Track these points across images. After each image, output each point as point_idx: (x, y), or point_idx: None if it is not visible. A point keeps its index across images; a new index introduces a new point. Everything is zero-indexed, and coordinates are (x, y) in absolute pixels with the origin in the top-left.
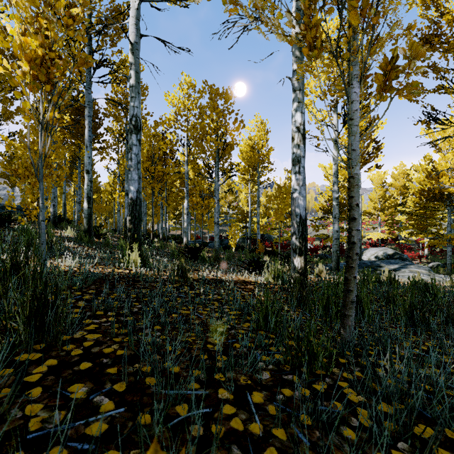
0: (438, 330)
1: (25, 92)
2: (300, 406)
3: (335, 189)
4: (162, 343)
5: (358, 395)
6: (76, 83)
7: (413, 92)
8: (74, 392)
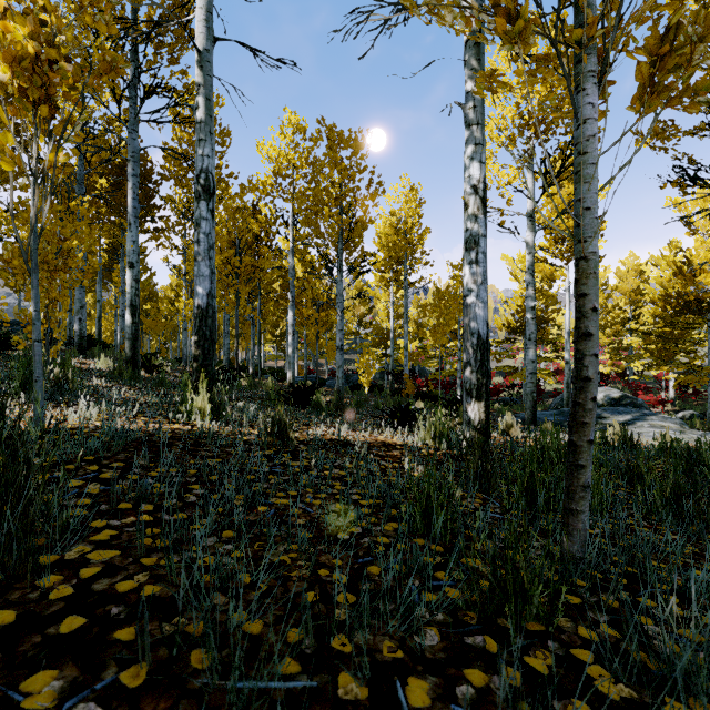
0: None
1: (4, 117)
2: None
3: (530, 294)
4: (232, 569)
5: (615, 680)
6: (116, 125)
7: (700, 100)
8: (32, 693)
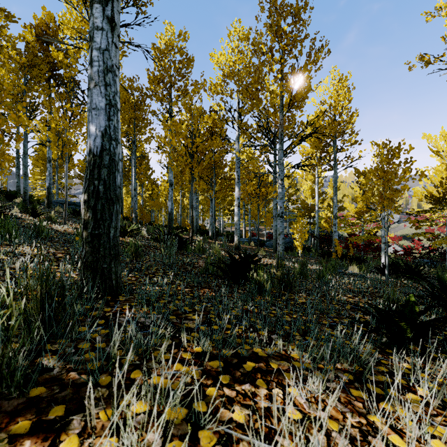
0: None
1: None
2: None
3: None
4: None
5: None
6: None
7: None
8: None
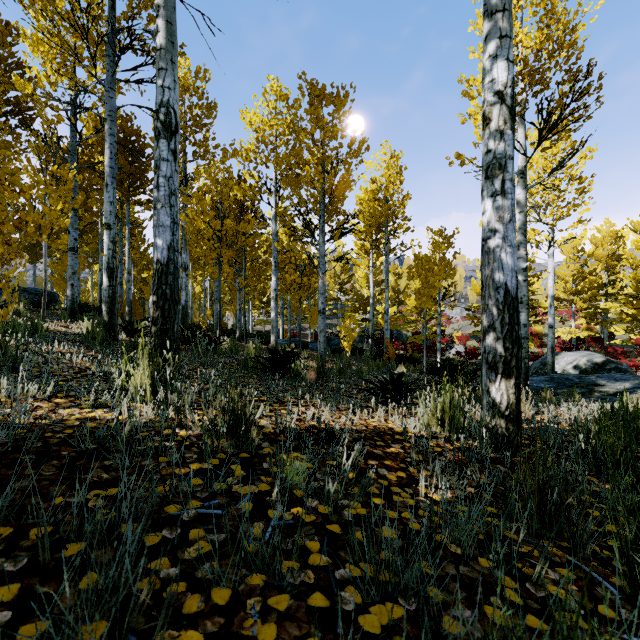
0: None
1: None
2: None
3: (522, 255)
4: None
5: None
6: None
7: None
8: None
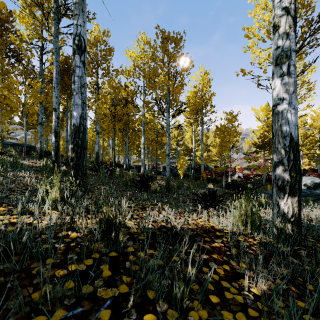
0: None
1: None
2: None
3: None
4: None
5: None
6: None
7: None
8: None
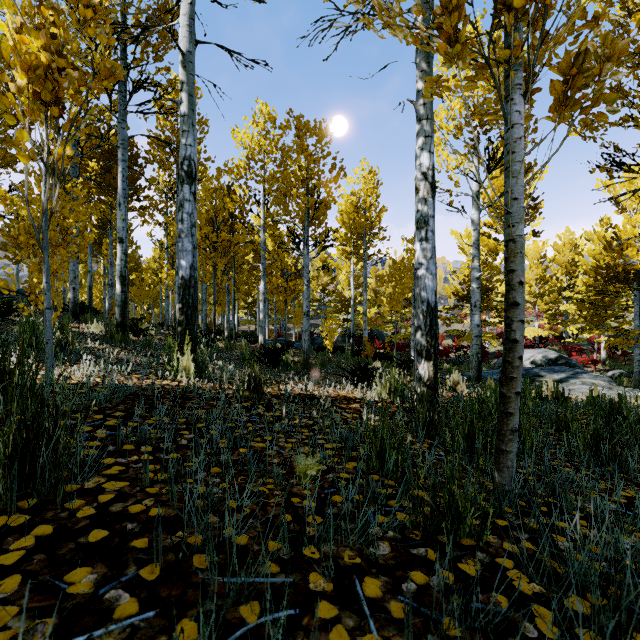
0: (635, 471)
1: (20, 117)
2: (443, 606)
3: (476, 266)
4: (221, 496)
5: (530, 581)
6: (106, 114)
7: (608, 110)
8: (74, 583)
